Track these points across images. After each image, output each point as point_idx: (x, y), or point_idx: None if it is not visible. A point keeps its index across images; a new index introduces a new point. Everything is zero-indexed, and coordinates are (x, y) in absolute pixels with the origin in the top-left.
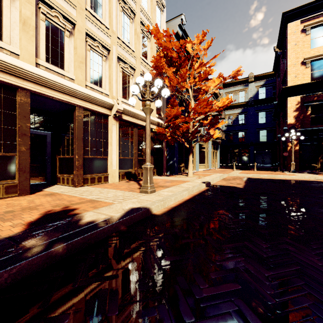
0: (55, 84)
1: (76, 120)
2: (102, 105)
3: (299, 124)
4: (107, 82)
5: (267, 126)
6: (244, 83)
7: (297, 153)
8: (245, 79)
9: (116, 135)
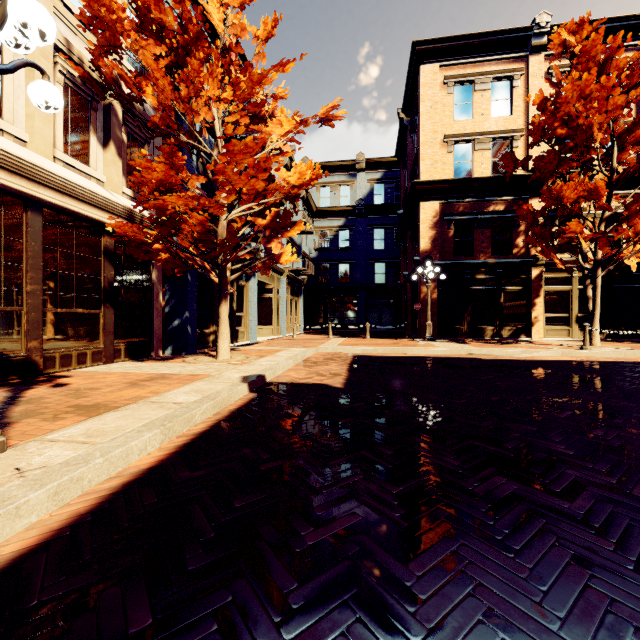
0: None
1: None
2: None
3: (437, 252)
4: None
5: (386, 256)
6: (348, 169)
7: (435, 305)
8: (351, 164)
9: None
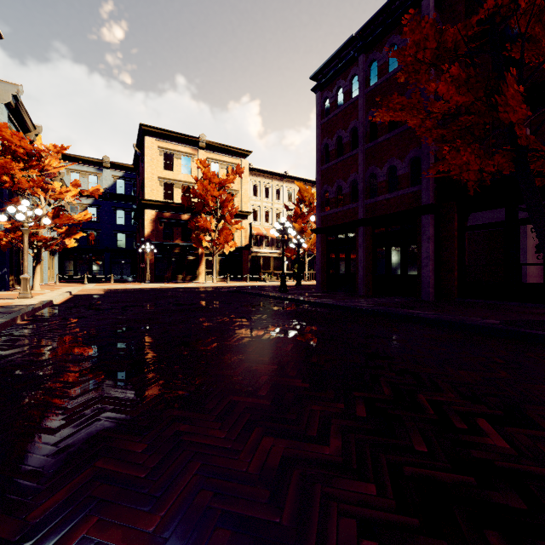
0: None
1: None
2: None
3: (154, 237)
4: None
5: (126, 230)
6: (96, 164)
7: (153, 265)
8: (98, 161)
9: None
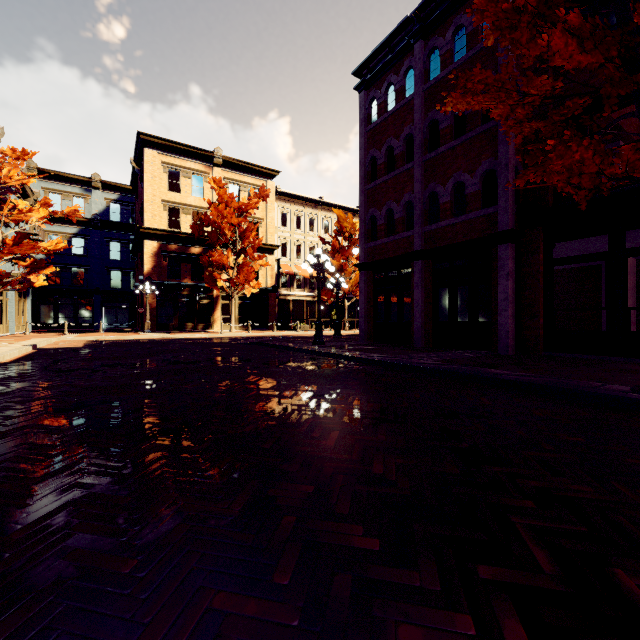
0: None
1: None
2: None
3: (156, 275)
4: None
5: (123, 266)
6: (83, 184)
7: (155, 310)
8: (86, 180)
9: None
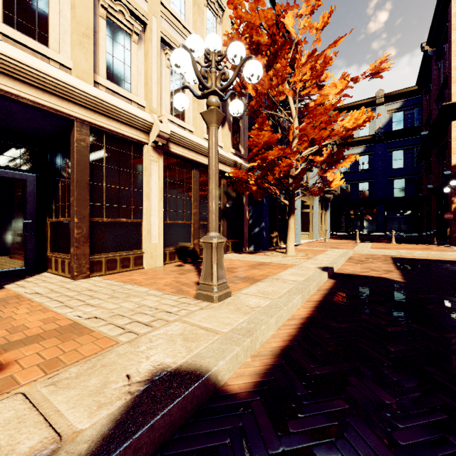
0: (22, 67)
1: (74, 148)
2: (129, 123)
3: None
4: (141, 83)
5: (406, 173)
6: (367, 106)
7: None
8: (370, 101)
9: (158, 180)
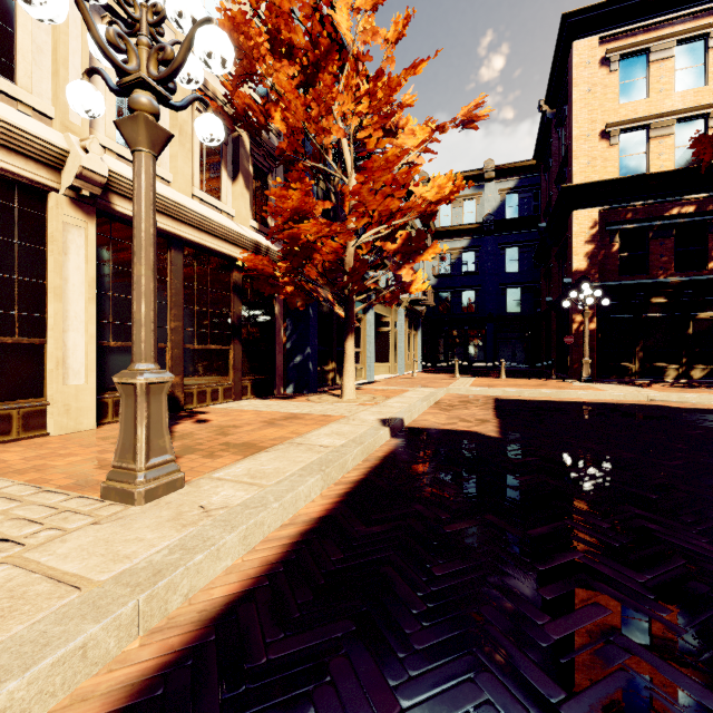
0: None
1: None
2: (6, 143)
3: (596, 272)
4: (43, 70)
5: (521, 280)
6: (474, 181)
7: (592, 338)
8: (477, 174)
9: (85, 263)
